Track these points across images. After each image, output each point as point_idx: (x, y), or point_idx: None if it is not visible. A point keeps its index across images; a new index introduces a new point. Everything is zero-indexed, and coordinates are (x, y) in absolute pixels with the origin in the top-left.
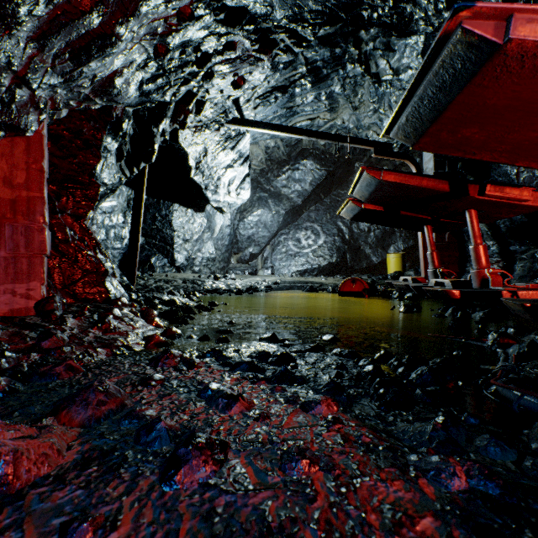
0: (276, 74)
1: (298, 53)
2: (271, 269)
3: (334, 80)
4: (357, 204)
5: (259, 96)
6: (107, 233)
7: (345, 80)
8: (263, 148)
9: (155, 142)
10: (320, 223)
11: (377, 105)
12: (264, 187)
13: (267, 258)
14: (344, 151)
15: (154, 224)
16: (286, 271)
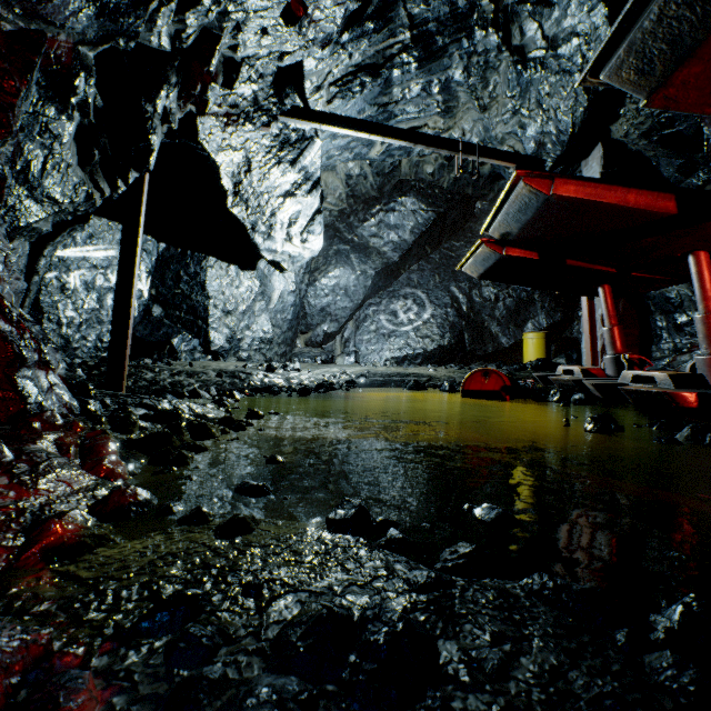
0: (362, 41)
1: (399, 4)
2: (354, 355)
3: (454, 57)
4: (495, 249)
5: (335, 80)
6: (100, 299)
7: (471, 58)
8: (343, 177)
9: (149, 130)
10: (426, 288)
11: (519, 102)
12: (344, 236)
13: (349, 339)
14: (461, 184)
15: (177, 288)
16: (376, 359)
